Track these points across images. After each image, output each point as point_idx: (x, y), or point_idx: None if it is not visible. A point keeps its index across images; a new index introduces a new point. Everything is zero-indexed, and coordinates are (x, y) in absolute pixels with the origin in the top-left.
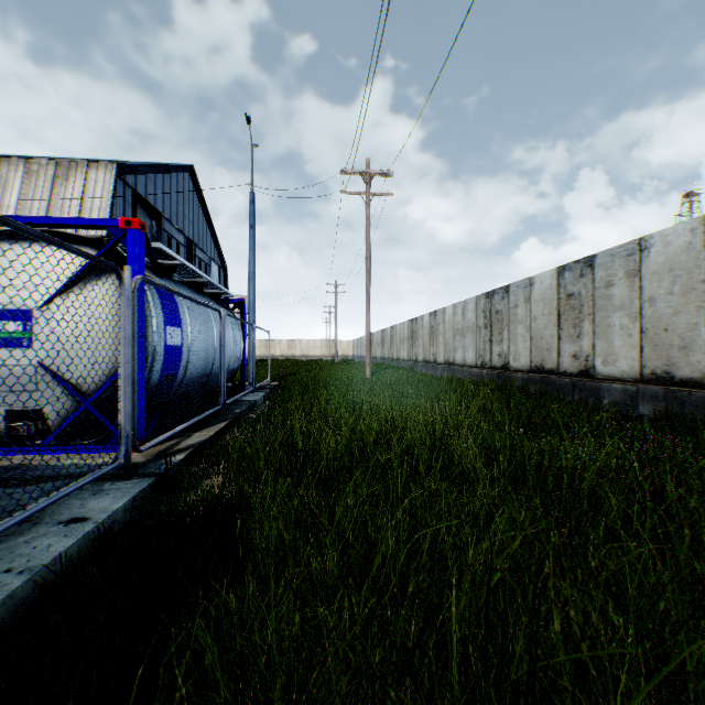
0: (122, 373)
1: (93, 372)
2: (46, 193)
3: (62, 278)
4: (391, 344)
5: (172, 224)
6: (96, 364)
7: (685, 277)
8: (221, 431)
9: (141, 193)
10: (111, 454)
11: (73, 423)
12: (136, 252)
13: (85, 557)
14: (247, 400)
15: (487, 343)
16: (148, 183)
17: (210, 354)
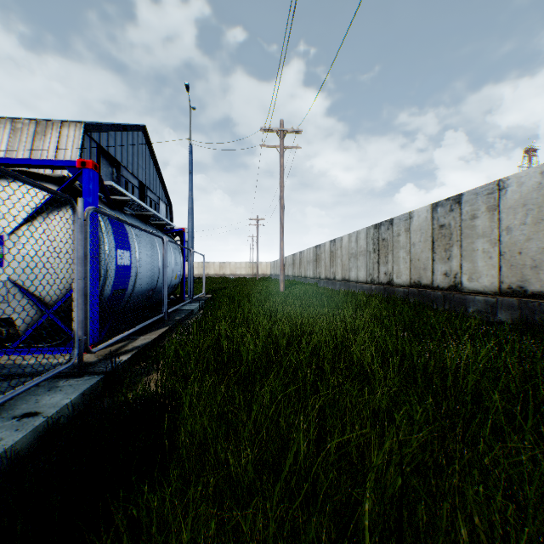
0: (75, 288)
1: (54, 287)
2: (28, 146)
3: (28, 209)
4: (300, 265)
5: (128, 171)
6: (57, 280)
7: (536, 210)
8: (163, 334)
9: (104, 146)
10: (65, 356)
11: (38, 329)
12: (90, 188)
13: (29, 451)
14: (185, 309)
15: (375, 264)
16: (109, 139)
17: (155, 272)
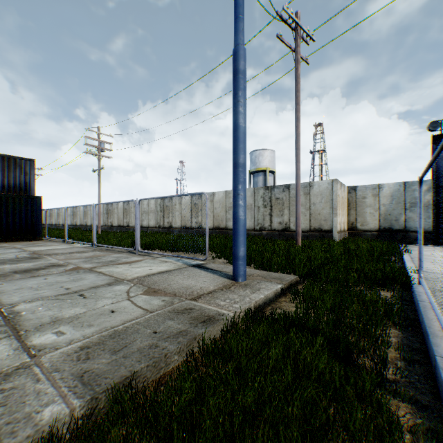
0: None
1: None
2: None
3: None
4: None
5: None
6: None
7: None
8: None
9: None
10: None
11: None
12: None
13: None
14: None
15: (73, 219)
16: None
17: None
